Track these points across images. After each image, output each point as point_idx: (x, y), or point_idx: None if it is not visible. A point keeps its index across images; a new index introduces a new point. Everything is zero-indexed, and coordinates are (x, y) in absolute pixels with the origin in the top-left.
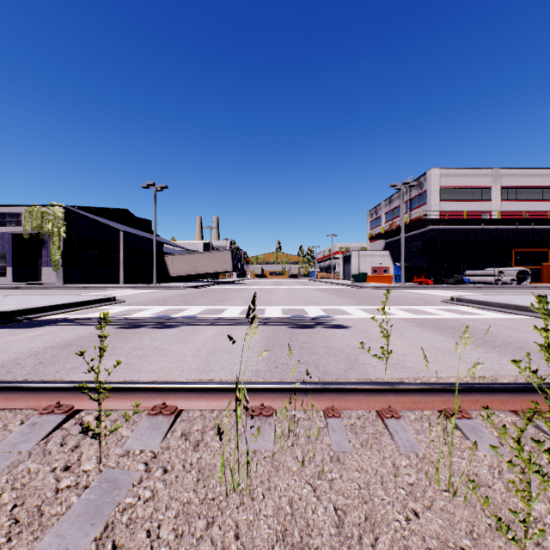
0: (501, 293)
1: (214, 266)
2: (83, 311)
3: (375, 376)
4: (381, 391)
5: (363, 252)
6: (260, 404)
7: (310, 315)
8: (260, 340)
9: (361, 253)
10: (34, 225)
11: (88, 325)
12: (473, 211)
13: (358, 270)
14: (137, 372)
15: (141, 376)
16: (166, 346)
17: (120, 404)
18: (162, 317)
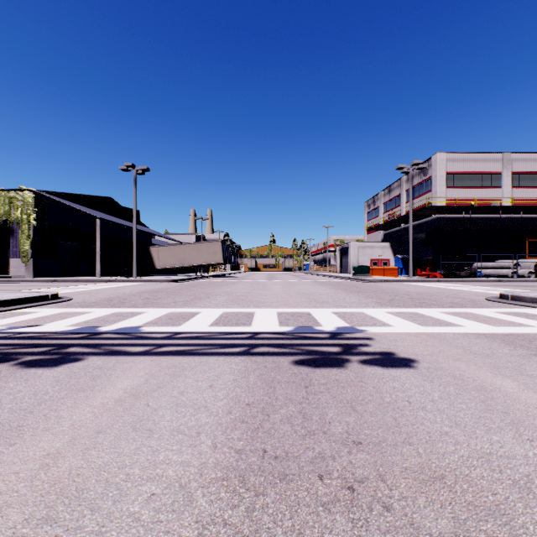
0: None
1: (203, 258)
2: None
3: None
4: None
5: (361, 243)
6: None
7: (325, 327)
8: (227, 426)
9: (360, 245)
10: (1, 212)
11: None
12: (482, 199)
13: (357, 262)
14: None
15: None
16: None
17: None
18: (81, 331)
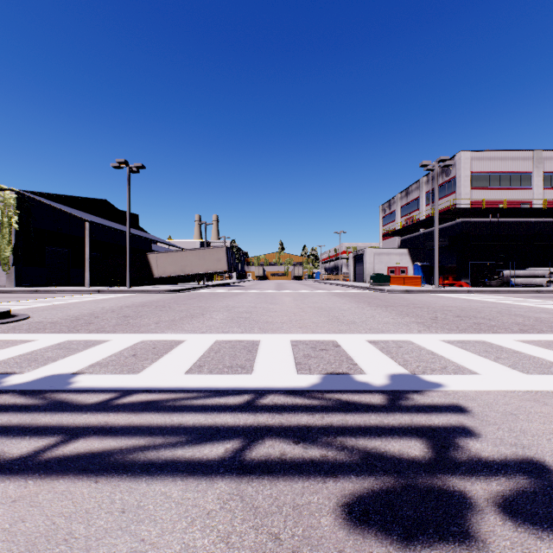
0: None
1: (206, 266)
2: None
3: None
4: None
5: (377, 250)
6: None
7: (370, 377)
8: None
9: (375, 252)
10: None
11: None
12: (510, 201)
13: (373, 270)
14: None
15: None
16: None
17: None
18: None
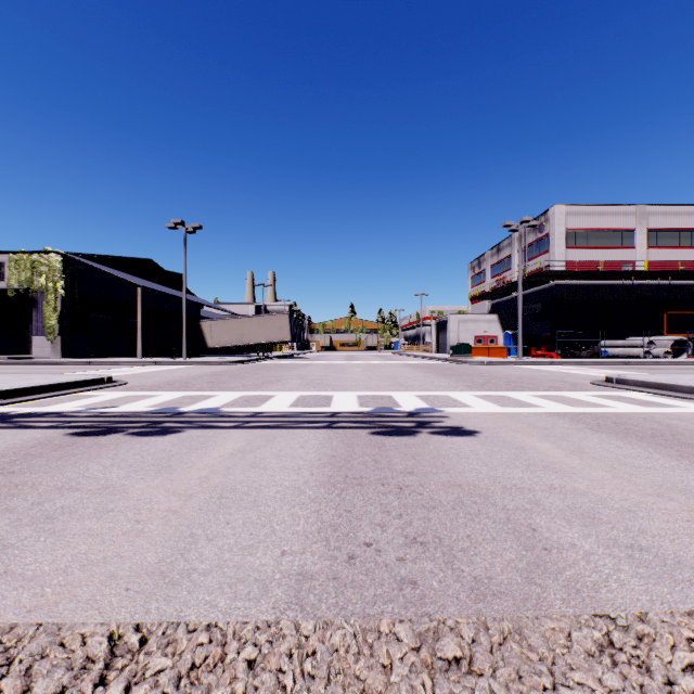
0: (663, 371)
1: (266, 335)
2: (48, 400)
3: (619, 607)
4: None
5: (463, 316)
6: None
7: (404, 408)
8: (319, 466)
9: (460, 318)
10: (22, 279)
11: (26, 427)
12: (610, 262)
13: (457, 340)
14: None
15: None
16: (126, 483)
17: None
18: (164, 411)
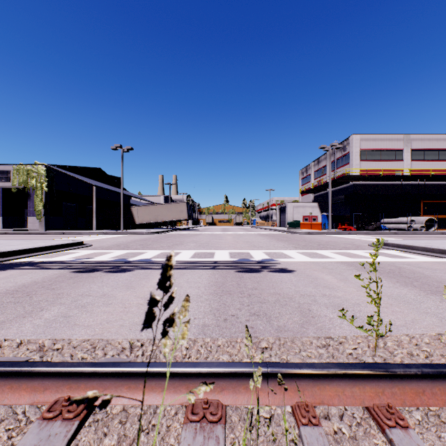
0: (416, 238)
1: (172, 215)
2: (50, 255)
3: (336, 334)
4: (369, 377)
5: (296, 203)
6: (204, 401)
7: (255, 259)
8: (209, 286)
9: (294, 205)
10: (21, 181)
11: (47, 269)
12: (388, 170)
13: (292, 218)
14: (72, 328)
15: (73, 334)
16: (113, 293)
17: (10, 396)
18: (120, 261)
